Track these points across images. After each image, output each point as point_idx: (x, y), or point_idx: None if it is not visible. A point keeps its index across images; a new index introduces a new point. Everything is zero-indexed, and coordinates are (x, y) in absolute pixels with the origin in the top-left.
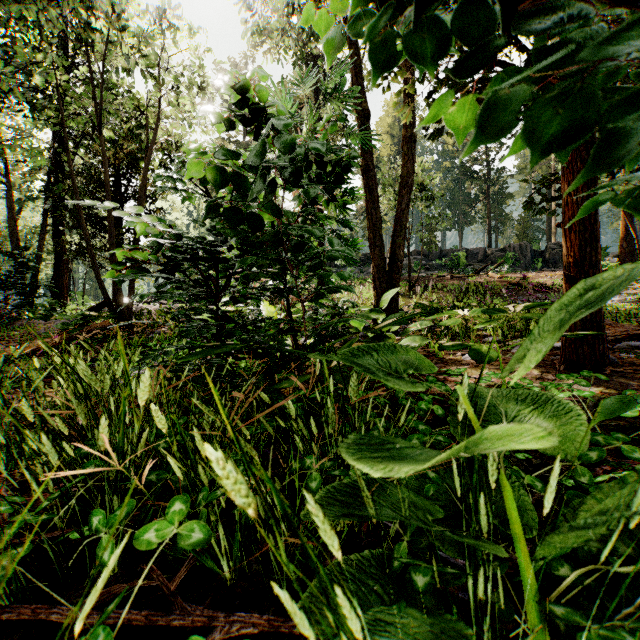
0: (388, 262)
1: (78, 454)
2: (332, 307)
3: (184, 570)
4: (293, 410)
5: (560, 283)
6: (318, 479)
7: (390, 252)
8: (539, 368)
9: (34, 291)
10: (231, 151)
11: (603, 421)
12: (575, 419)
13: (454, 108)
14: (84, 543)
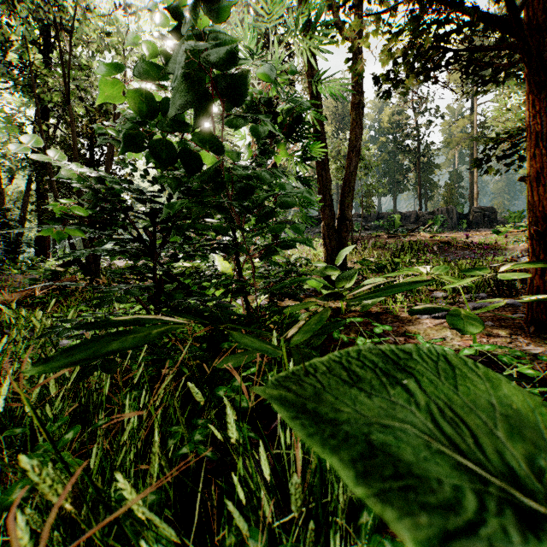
0: (337, 221)
1: None
2: (285, 264)
3: None
4: (231, 428)
5: (485, 241)
6: None
7: (339, 212)
8: (504, 329)
9: (16, 248)
10: (157, 64)
11: None
12: None
13: None
14: None
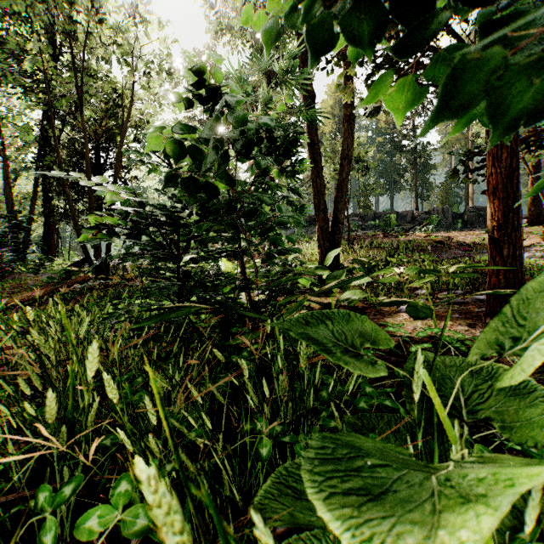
0: (331, 224)
1: (40, 413)
2: (282, 265)
3: (134, 543)
4: (245, 371)
5: (477, 241)
6: (268, 445)
7: (332, 215)
8: (466, 320)
9: (26, 248)
10: (189, 125)
11: (532, 374)
12: (535, 399)
13: (410, 75)
14: (30, 521)
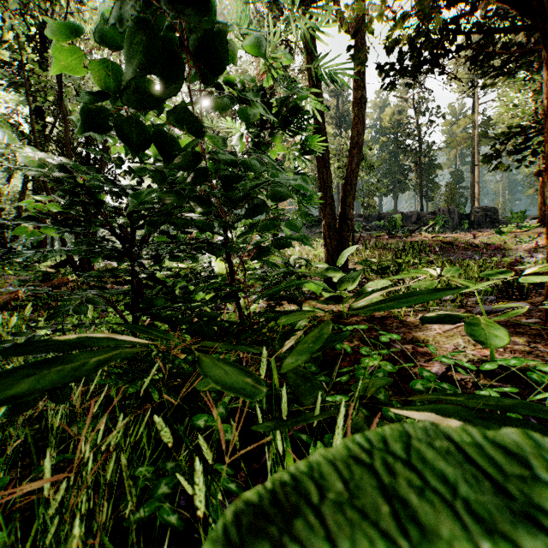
0: (338, 220)
1: None
2: (283, 265)
3: None
4: (199, 492)
5: (487, 242)
6: None
7: (340, 211)
8: (520, 336)
9: (10, 249)
10: None
11: None
12: None
13: None
14: None
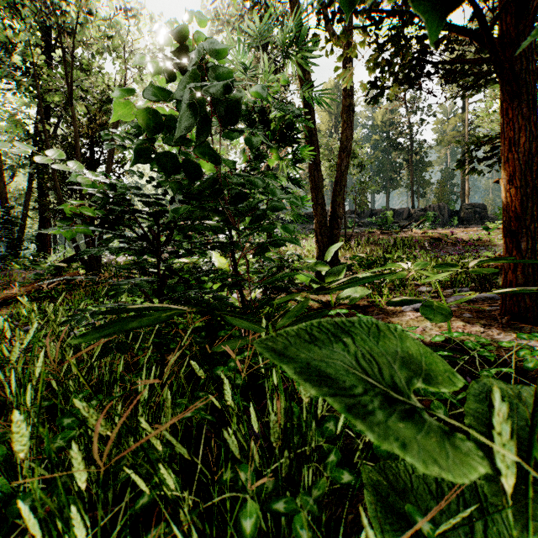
0: (329, 219)
1: None
2: (278, 260)
3: None
4: (227, 394)
5: (475, 238)
6: (254, 514)
7: (331, 210)
8: (480, 320)
9: (18, 245)
10: (163, 88)
11: None
12: None
13: None
14: None
